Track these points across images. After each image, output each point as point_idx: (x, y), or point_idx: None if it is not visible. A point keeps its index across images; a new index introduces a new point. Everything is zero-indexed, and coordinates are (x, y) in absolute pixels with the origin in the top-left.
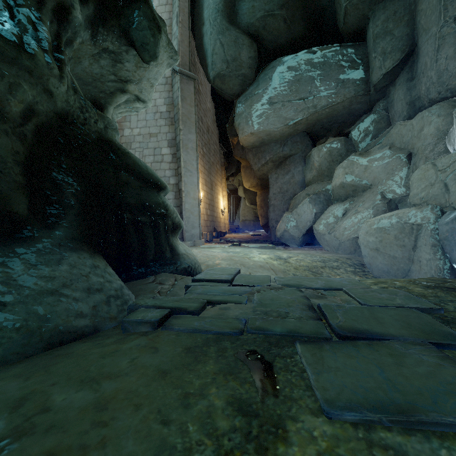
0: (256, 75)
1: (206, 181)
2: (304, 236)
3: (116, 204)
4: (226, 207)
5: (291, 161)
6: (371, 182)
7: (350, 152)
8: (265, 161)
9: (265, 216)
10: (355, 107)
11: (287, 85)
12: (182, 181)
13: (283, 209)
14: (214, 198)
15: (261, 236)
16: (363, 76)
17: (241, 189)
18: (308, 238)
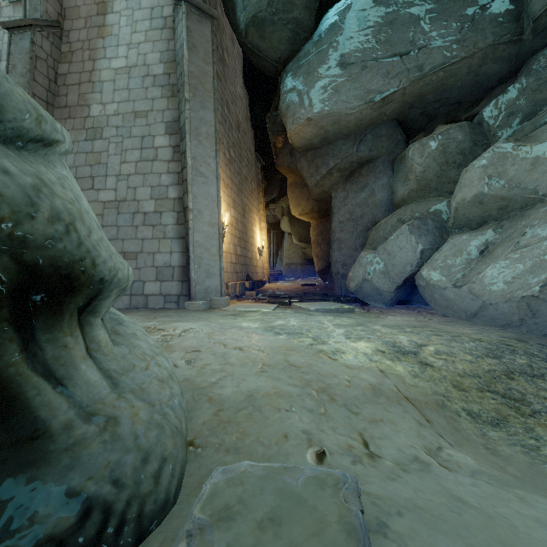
0: (316, 24)
1: (234, 202)
2: (398, 289)
3: None
4: (265, 245)
5: (370, 169)
6: (546, 188)
7: (480, 146)
8: (327, 170)
9: (323, 257)
10: (488, 69)
11: (371, 33)
12: (188, 191)
13: (354, 246)
14: (247, 230)
15: (317, 287)
16: (510, 7)
17: (285, 221)
18: (403, 292)
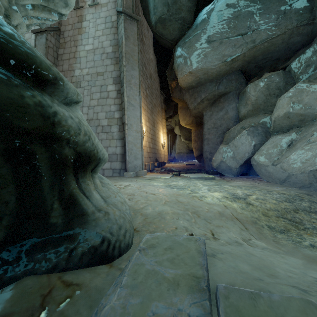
0: (194, 19)
1: (149, 118)
2: (241, 166)
3: None
4: (165, 142)
5: (225, 98)
6: None
7: (289, 84)
8: (201, 99)
9: (199, 148)
10: (294, 40)
11: (225, 23)
12: (125, 114)
13: (216, 142)
14: (155, 134)
15: (195, 166)
16: (306, 5)
17: (177, 128)
18: (244, 168)
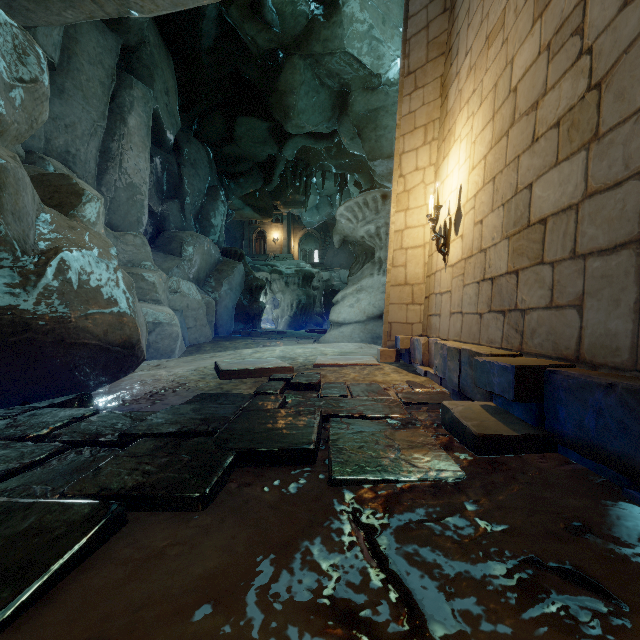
0: None
1: None
2: None
3: None
4: None
5: None
6: None
7: None
8: None
9: None
10: None
11: None
12: None
13: None
14: None
15: None
16: None
17: None
18: None
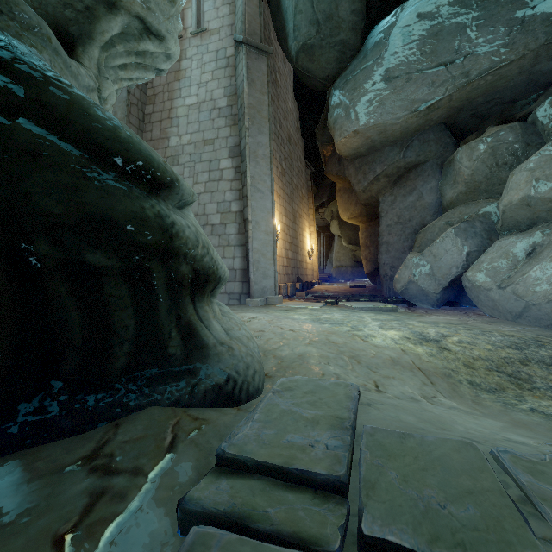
0: (362, 42)
1: (286, 210)
2: (445, 290)
3: (2, 214)
4: (314, 248)
5: (418, 173)
6: None
7: (533, 146)
8: (375, 176)
9: (372, 259)
10: (543, 67)
11: (416, 46)
12: (247, 206)
13: (402, 249)
14: (297, 235)
15: (366, 289)
16: None
17: (334, 224)
18: (450, 294)
